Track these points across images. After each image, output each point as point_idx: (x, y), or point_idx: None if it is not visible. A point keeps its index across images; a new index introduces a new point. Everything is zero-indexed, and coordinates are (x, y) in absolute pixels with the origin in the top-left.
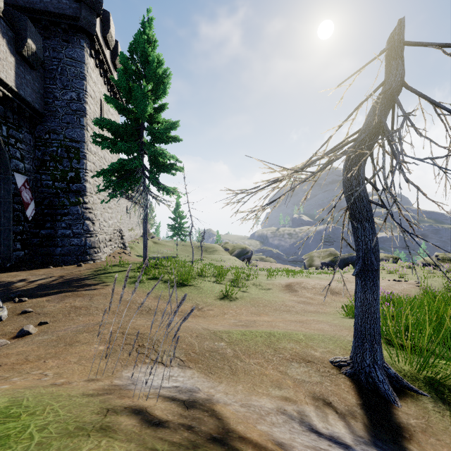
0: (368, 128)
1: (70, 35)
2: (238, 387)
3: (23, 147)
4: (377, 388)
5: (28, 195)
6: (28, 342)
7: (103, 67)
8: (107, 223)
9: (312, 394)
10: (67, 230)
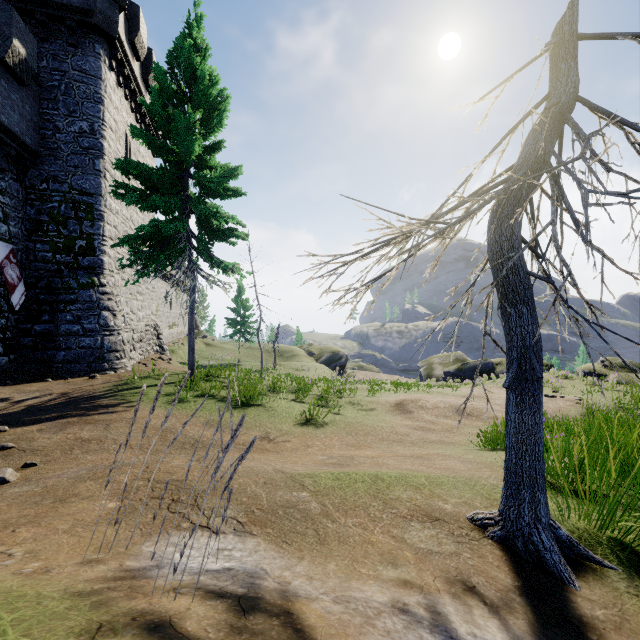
0: (526, 163)
1: (79, 37)
2: (329, 567)
3: (7, 201)
4: (542, 560)
5: (14, 273)
6: None
7: (130, 86)
8: (136, 316)
9: (445, 573)
10: (74, 324)
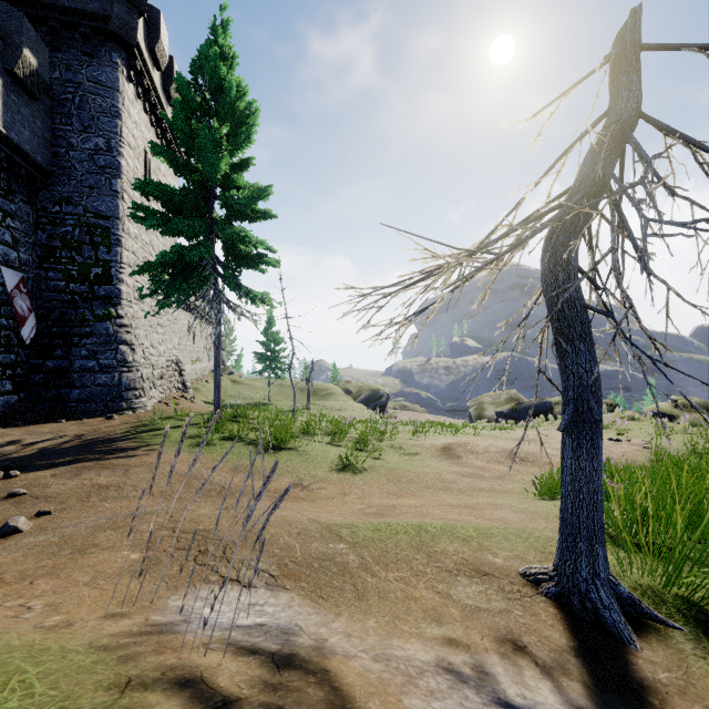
0: (583, 186)
1: (94, 45)
2: (368, 623)
3: (17, 226)
4: (600, 619)
5: (25, 304)
6: (10, 547)
7: (150, 98)
8: (156, 350)
9: (494, 631)
10: (89, 360)
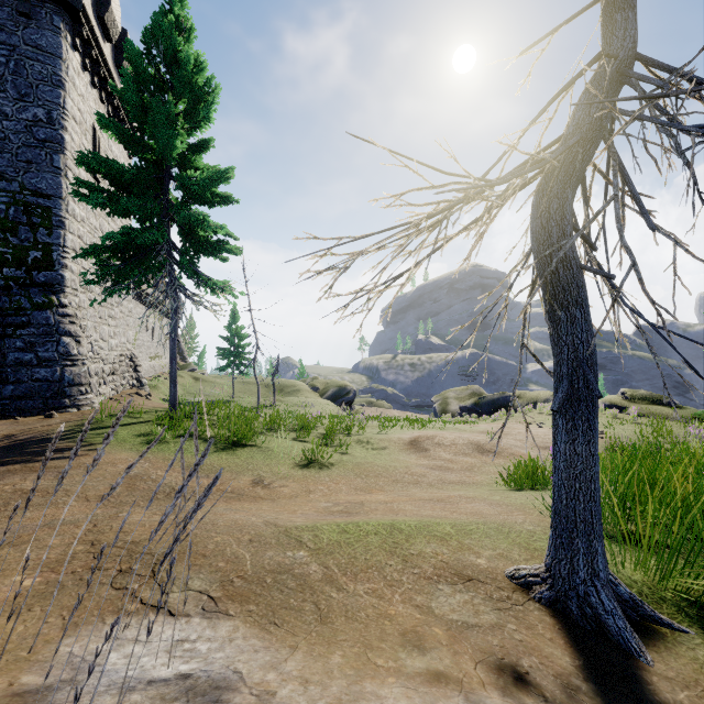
0: (579, 131)
1: (32, 5)
2: (333, 659)
3: None
4: (602, 627)
5: None
6: None
7: (99, 71)
8: (107, 344)
9: (488, 655)
10: (26, 353)
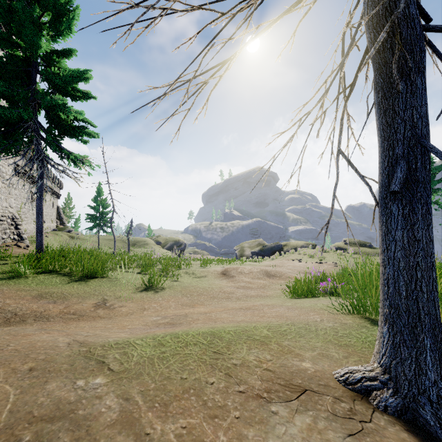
0: None
1: None
2: None
3: None
4: None
5: None
6: None
7: None
8: None
9: None
10: None
